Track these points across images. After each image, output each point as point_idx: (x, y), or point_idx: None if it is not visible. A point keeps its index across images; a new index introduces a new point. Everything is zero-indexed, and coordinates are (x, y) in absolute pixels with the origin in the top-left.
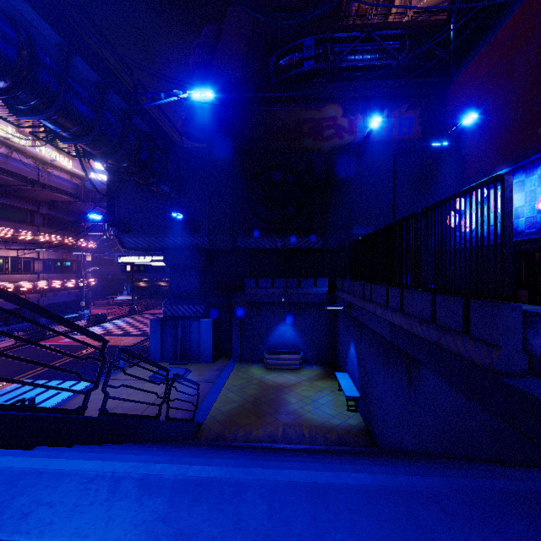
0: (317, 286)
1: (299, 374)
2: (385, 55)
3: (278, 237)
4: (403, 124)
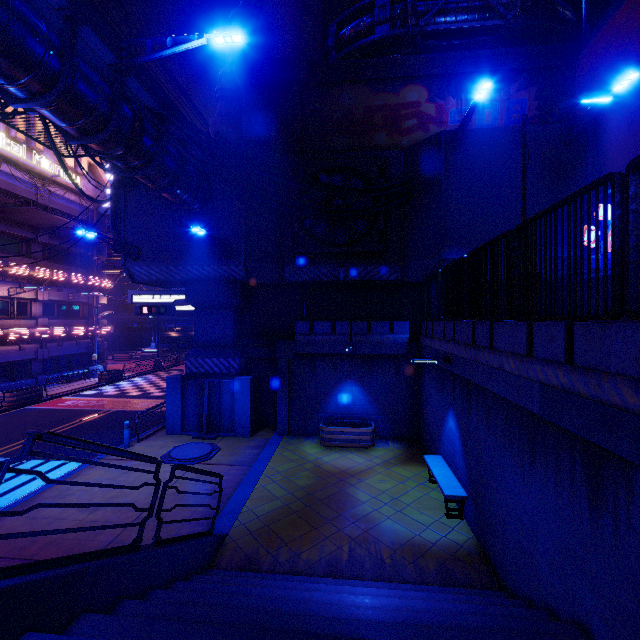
0: (394, 331)
1: (370, 454)
2: (487, 14)
3: (340, 265)
4: (513, 110)
